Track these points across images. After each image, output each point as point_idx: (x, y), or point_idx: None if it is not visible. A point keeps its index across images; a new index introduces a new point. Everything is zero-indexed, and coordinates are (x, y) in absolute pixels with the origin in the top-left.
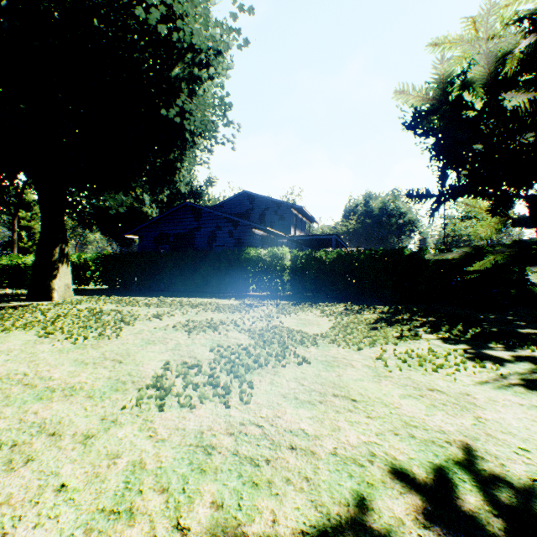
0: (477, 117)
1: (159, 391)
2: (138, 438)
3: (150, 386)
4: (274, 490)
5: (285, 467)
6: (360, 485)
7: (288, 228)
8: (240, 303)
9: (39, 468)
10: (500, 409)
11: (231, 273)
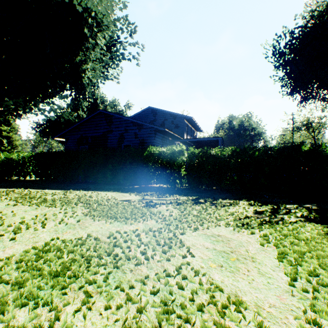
0: None
1: None
2: None
3: None
4: None
5: None
6: None
7: (181, 134)
8: (139, 199)
9: None
10: None
11: (134, 169)
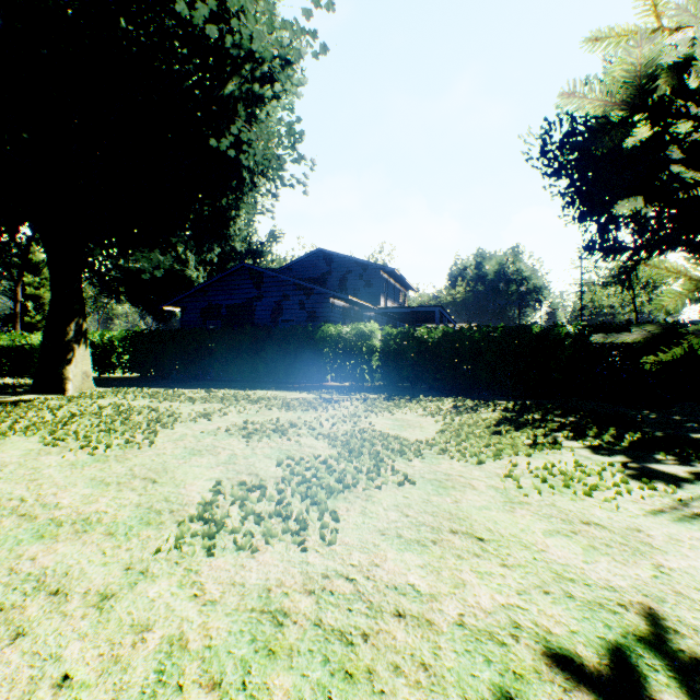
0: (692, 128)
1: (208, 525)
2: (177, 599)
3: (195, 518)
4: (378, 685)
5: (391, 647)
6: (503, 676)
7: (377, 298)
8: (315, 397)
9: (32, 648)
10: (688, 553)
11: (302, 358)
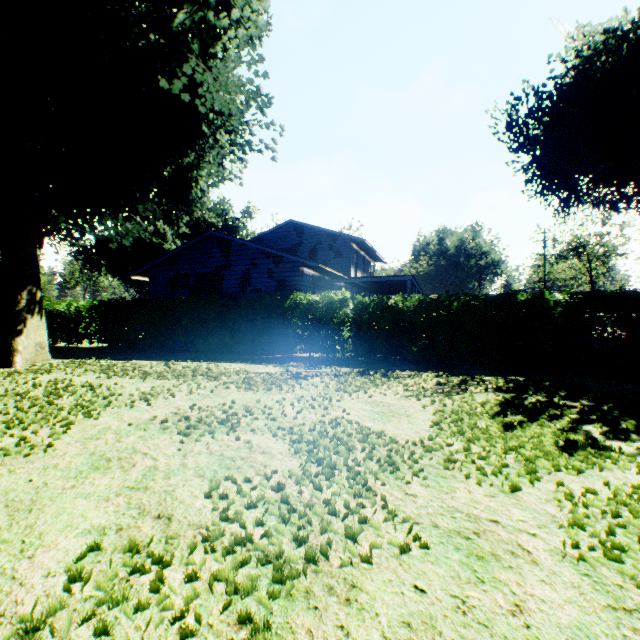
0: None
1: None
2: None
3: None
4: None
5: None
6: None
7: (346, 268)
8: (281, 371)
9: None
10: None
11: (270, 328)
